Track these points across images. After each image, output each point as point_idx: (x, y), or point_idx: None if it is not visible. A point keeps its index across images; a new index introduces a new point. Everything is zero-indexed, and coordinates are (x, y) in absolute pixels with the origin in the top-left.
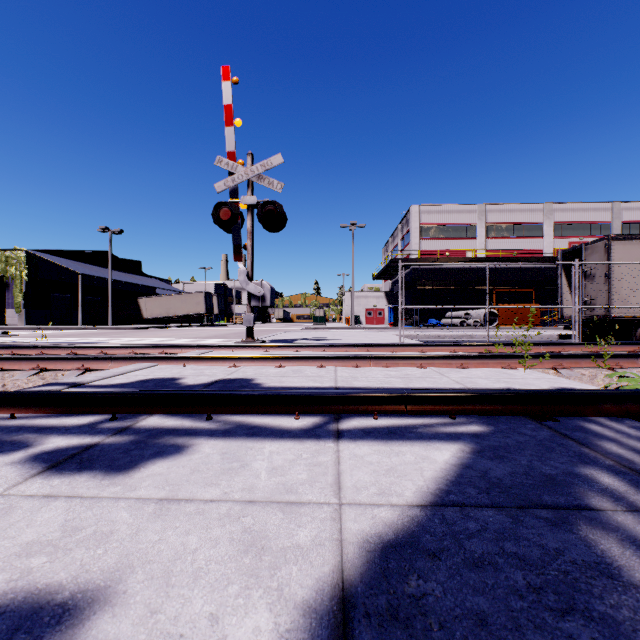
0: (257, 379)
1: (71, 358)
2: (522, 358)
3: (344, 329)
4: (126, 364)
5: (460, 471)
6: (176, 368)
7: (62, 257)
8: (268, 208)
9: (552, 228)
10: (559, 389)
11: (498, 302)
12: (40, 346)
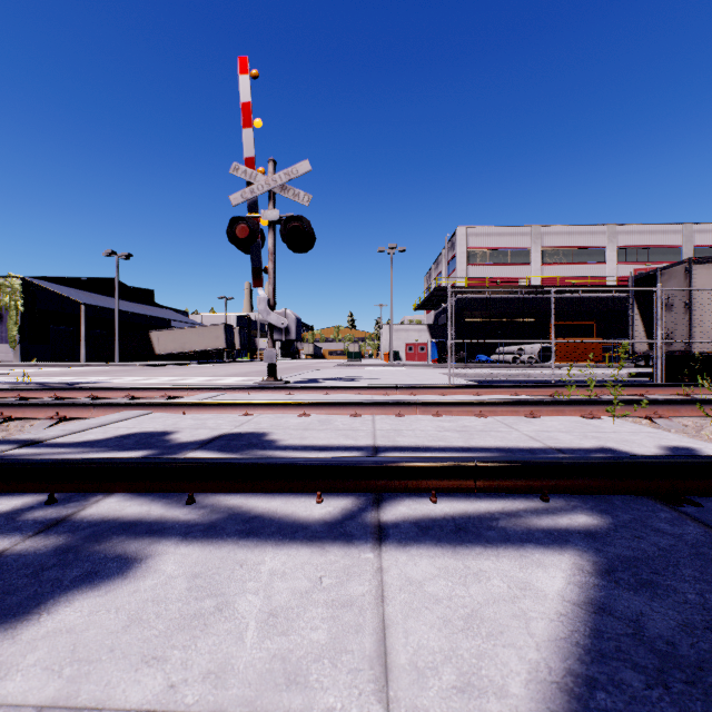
0: (272, 433)
1: (43, 404)
2: (607, 404)
3: (382, 366)
4: (112, 412)
5: (593, 621)
6: (173, 417)
7: (63, 285)
8: (293, 224)
9: (615, 253)
10: (693, 456)
11: (555, 336)
12: (18, 388)
